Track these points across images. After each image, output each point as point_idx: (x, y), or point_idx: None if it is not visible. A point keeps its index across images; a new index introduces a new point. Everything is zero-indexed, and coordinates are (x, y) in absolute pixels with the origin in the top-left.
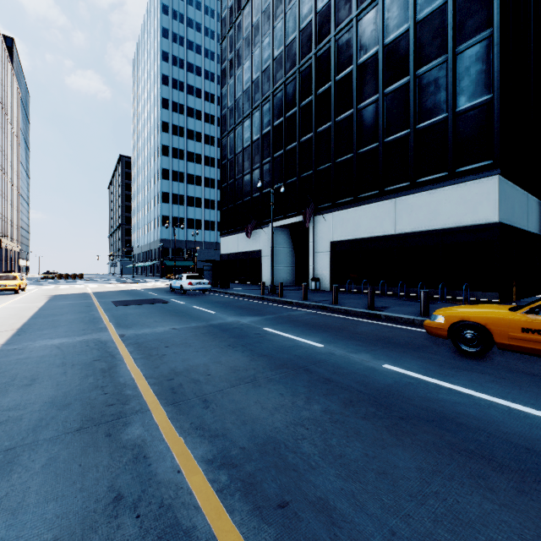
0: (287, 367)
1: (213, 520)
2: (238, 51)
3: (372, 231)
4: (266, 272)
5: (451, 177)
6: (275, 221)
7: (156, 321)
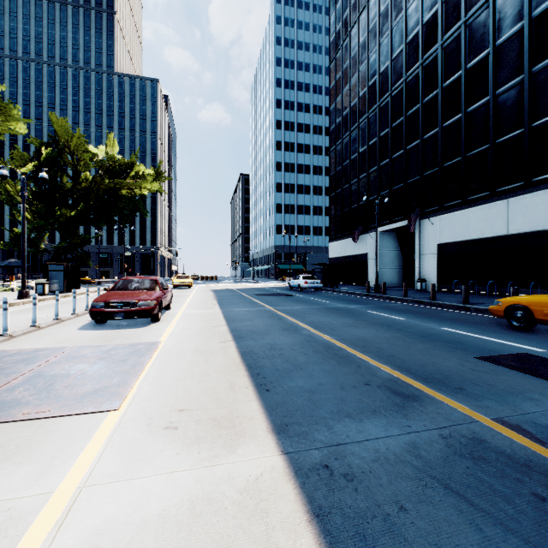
0: (377, 324)
1: (340, 345)
2: (346, 71)
3: (482, 232)
4: (372, 274)
5: None
6: (381, 226)
7: (291, 304)
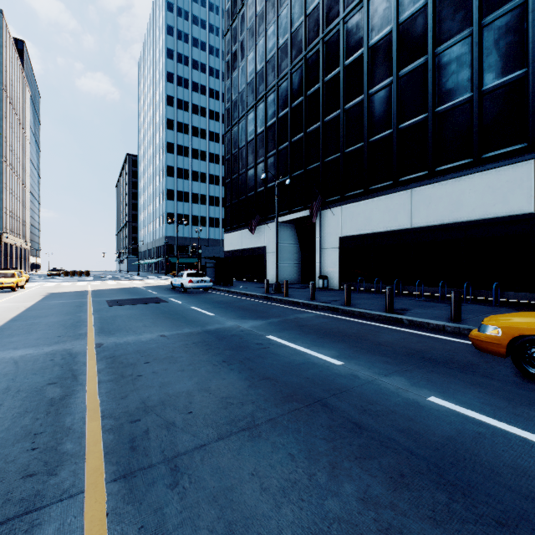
0: (298, 399)
1: None
2: (242, 43)
3: (385, 225)
4: (271, 269)
5: (477, 164)
6: (280, 217)
7: (145, 326)
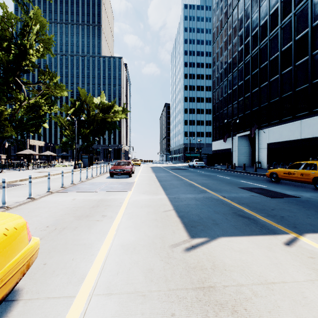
0: (215, 179)
1: (194, 184)
2: (221, 49)
3: (288, 137)
4: (234, 159)
5: None
6: (239, 133)
7: (185, 173)
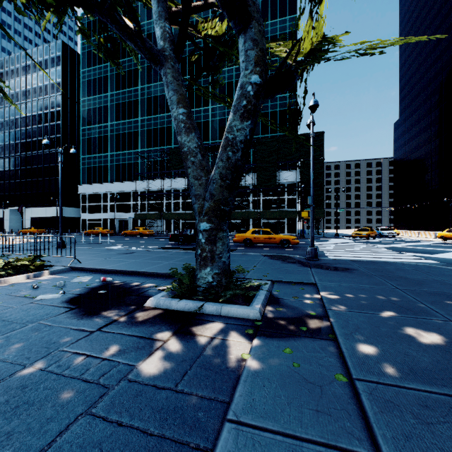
0: None
1: None
2: None
3: (41, 215)
4: (7, 226)
5: (55, 205)
6: (11, 207)
7: None
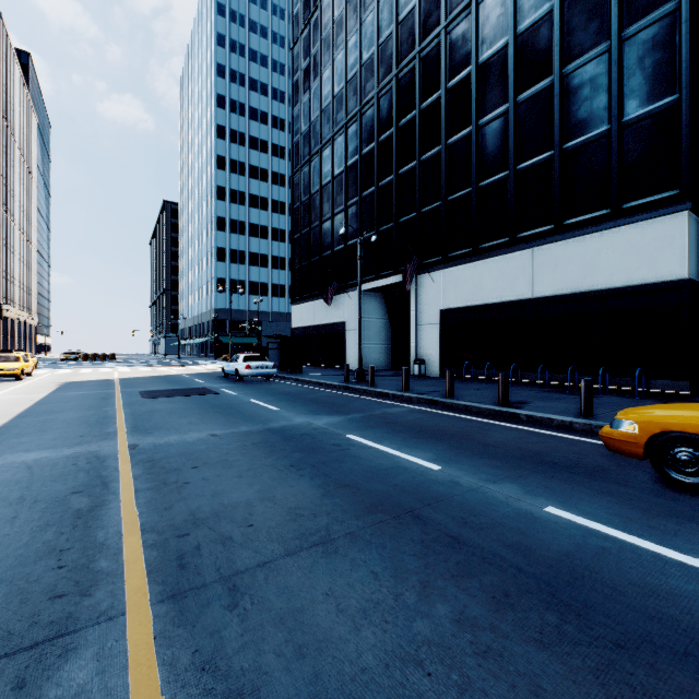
0: (384, 510)
1: None
2: (315, 58)
3: (499, 294)
4: (352, 352)
5: (616, 216)
6: (364, 283)
7: (191, 423)
